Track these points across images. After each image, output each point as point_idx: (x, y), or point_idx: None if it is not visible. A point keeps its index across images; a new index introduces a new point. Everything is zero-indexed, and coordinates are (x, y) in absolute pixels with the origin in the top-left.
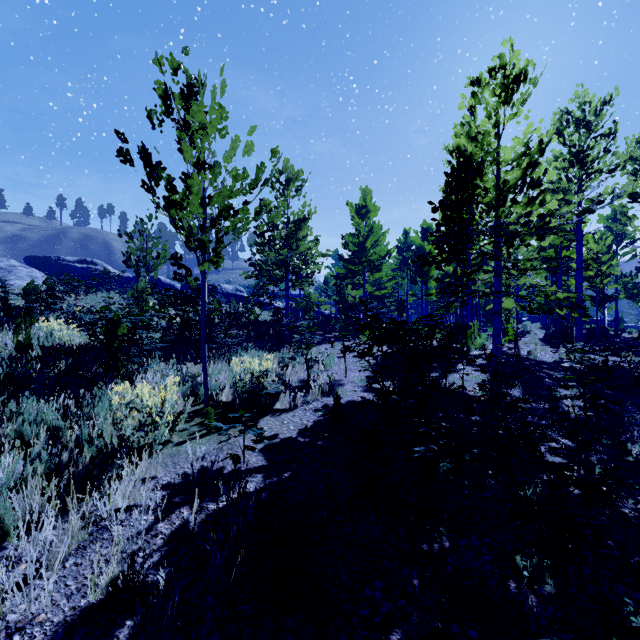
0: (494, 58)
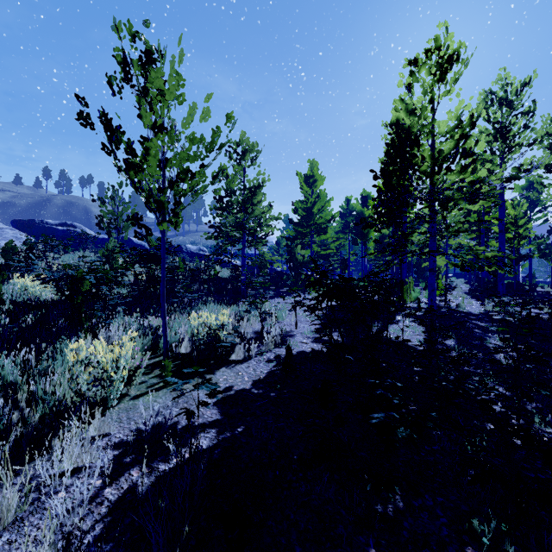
0: (429, 41)
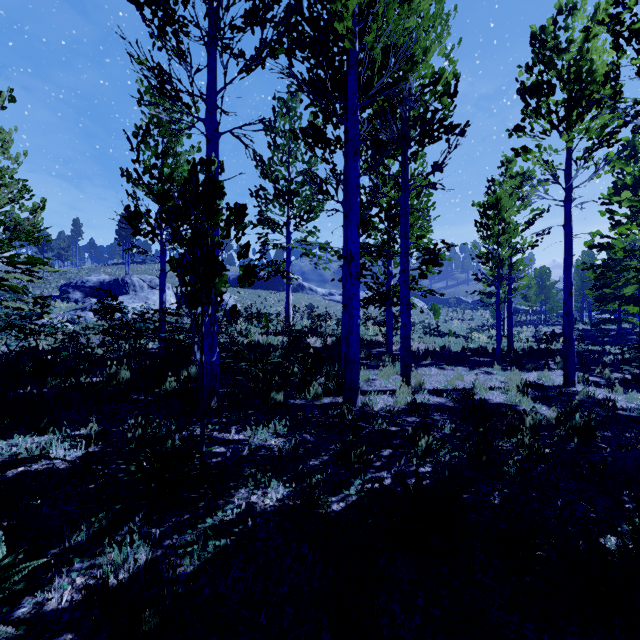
0: None
